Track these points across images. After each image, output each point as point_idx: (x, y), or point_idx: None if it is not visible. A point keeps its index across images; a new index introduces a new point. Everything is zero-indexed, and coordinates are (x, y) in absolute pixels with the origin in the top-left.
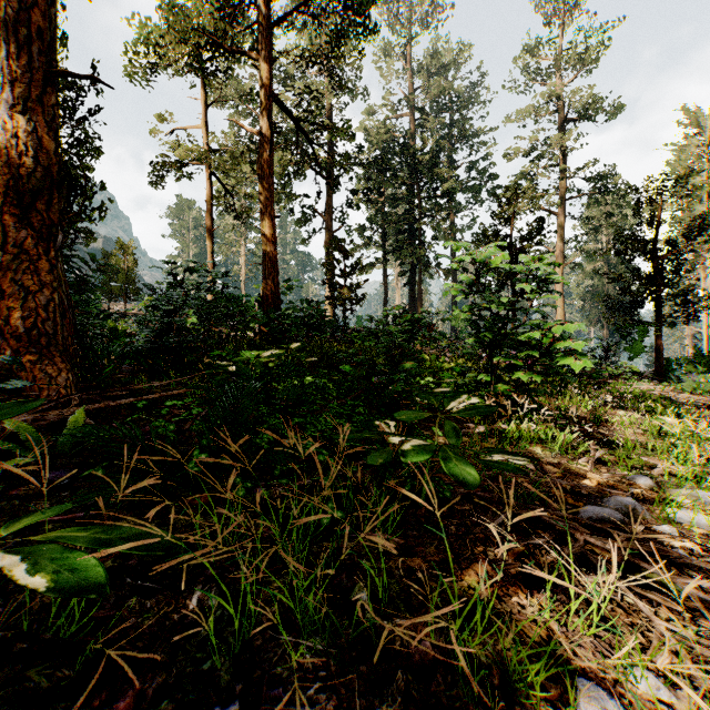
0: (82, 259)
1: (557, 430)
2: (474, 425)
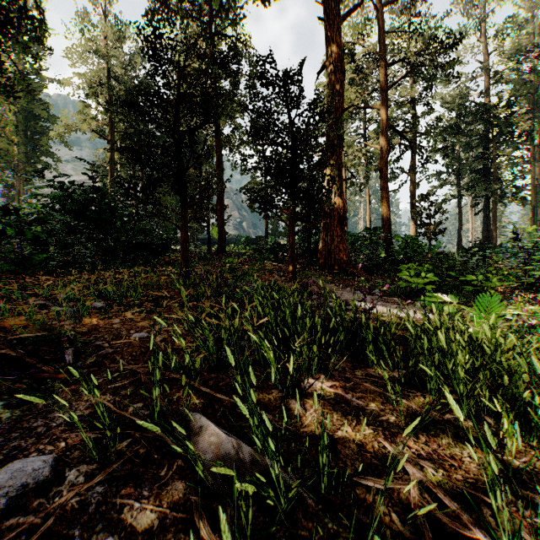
0: None
1: None
2: (511, 293)
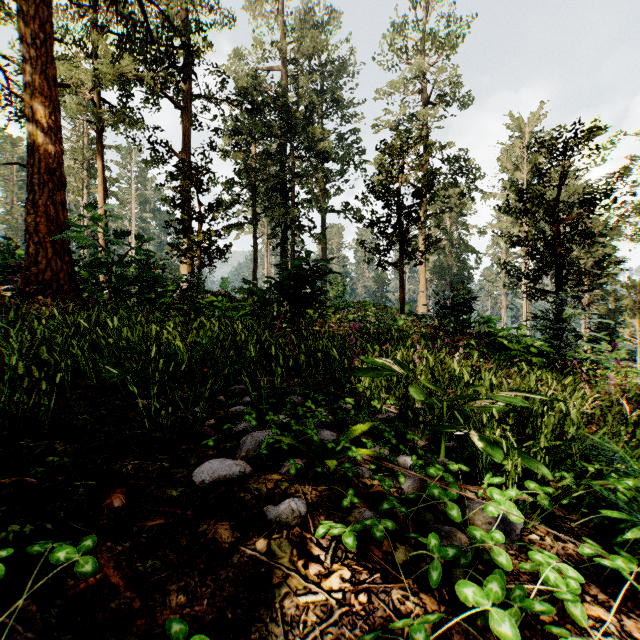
0: None
1: None
2: None
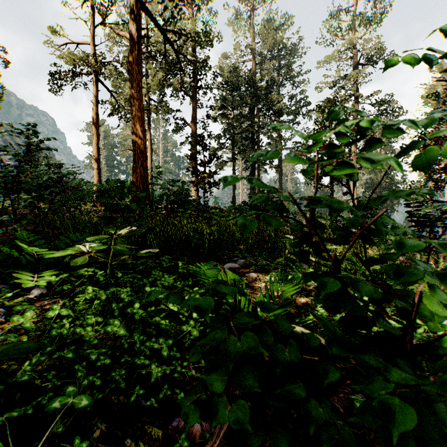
0: None
1: None
2: None
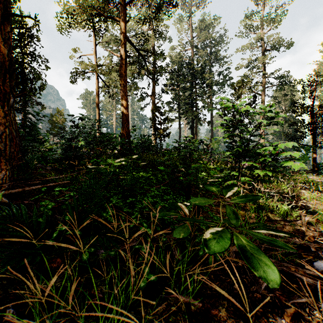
0: (32, 114)
1: (280, 204)
2: None
